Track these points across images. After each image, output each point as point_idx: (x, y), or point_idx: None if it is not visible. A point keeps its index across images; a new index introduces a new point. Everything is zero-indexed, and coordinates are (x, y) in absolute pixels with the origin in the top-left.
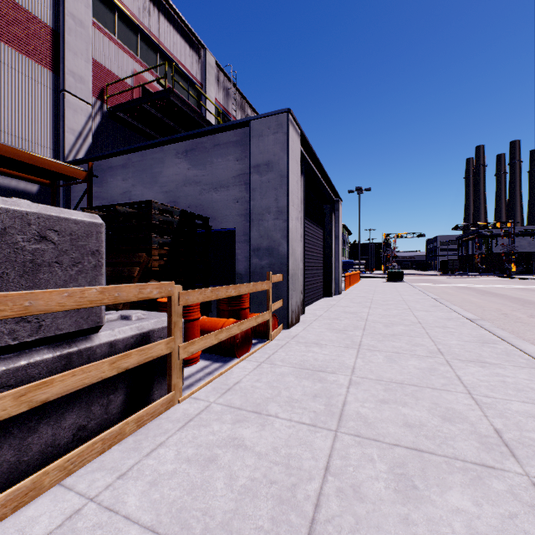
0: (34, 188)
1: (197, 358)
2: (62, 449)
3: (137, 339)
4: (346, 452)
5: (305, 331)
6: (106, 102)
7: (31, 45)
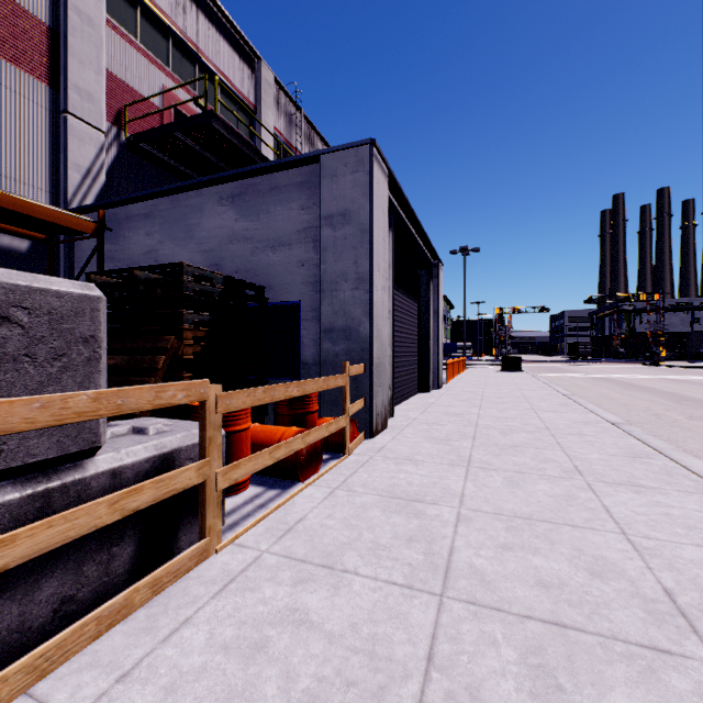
0: (23, 245)
1: (245, 483)
2: (35, 634)
3: (155, 464)
4: (457, 630)
5: (395, 441)
6: (125, 129)
7: (19, 49)
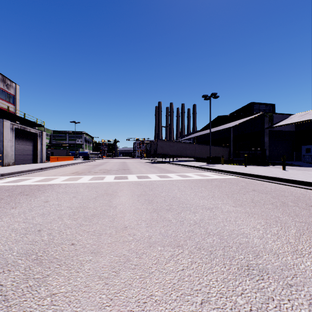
0: None
1: None
2: None
3: None
4: None
5: (8, 167)
6: None
7: None
